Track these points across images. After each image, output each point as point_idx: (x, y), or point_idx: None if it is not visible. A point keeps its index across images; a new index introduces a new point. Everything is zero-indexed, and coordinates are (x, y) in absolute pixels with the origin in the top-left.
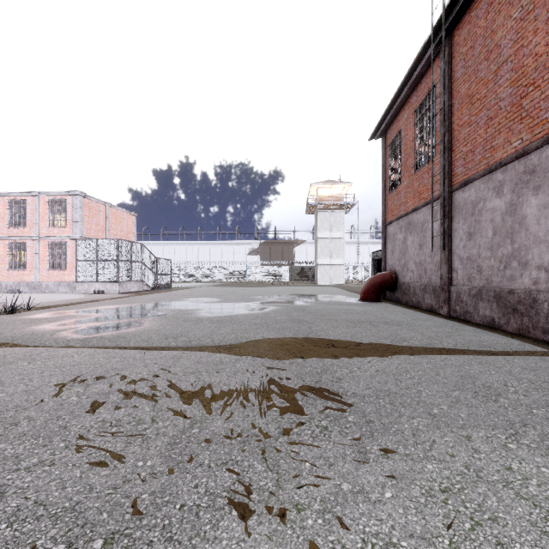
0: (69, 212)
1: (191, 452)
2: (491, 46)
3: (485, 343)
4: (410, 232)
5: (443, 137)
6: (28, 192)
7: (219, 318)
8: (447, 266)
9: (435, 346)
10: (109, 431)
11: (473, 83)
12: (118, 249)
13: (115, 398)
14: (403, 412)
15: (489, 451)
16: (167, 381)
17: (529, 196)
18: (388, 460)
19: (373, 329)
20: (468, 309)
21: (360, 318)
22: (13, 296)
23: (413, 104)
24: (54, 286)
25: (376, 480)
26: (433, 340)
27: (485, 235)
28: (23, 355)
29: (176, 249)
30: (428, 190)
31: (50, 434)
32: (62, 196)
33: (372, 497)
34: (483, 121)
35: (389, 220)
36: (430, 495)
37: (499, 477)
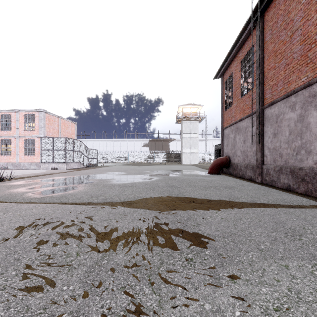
0: (36, 121)
1: (101, 278)
2: (288, 21)
3: (286, 200)
4: (238, 133)
5: (258, 76)
6: (13, 110)
7: (124, 184)
8: (260, 153)
9: (256, 202)
10: (47, 262)
11: (276, 43)
12: (66, 143)
13: (54, 238)
14: (241, 247)
15: (302, 277)
16: (89, 226)
17: (312, 111)
18: (235, 284)
19: (217, 191)
20: (274, 179)
21: (209, 184)
22: (1, 171)
23: (239, 57)
24: (28, 165)
25: (228, 301)
26: (254, 198)
27: (284, 134)
28: (1, 208)
29: (100, 143)
30: (249, 108)
31: (7, 265)
32: (32, 112)
33: (226, 315)
34: (283, 66)
35: (225, 126)
36: (267, 313)
37: (313, 298)
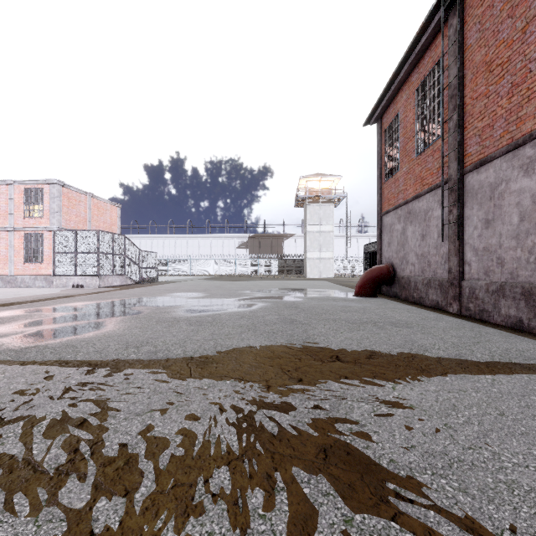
0: (46, 202)
1: None
2: (517, 0)
3: (527, 354)
4: (410, 221)
5: (457, 109)
6: (2, 180)
7: (199, 318)
8: (457, 258)
9: (467, 359)
10: None
11: (491, 47)
12: (99, 241)
13: None
14: (497, 517)
15: None
16: (95, 433)
17: None
18: None
19: (381, 333)
20: (486, 307)
21: (361, 318)
22: None
23: (413, 82)
24: (30, 280)
25: None
26: (461, 350)
27: (508, 222)
28: None
29: (164, 242)
30: (433, 174)
31: None
32: (38, 184)
33: None
34: (505, 89)
35: (386, 210)
36: None
37: None
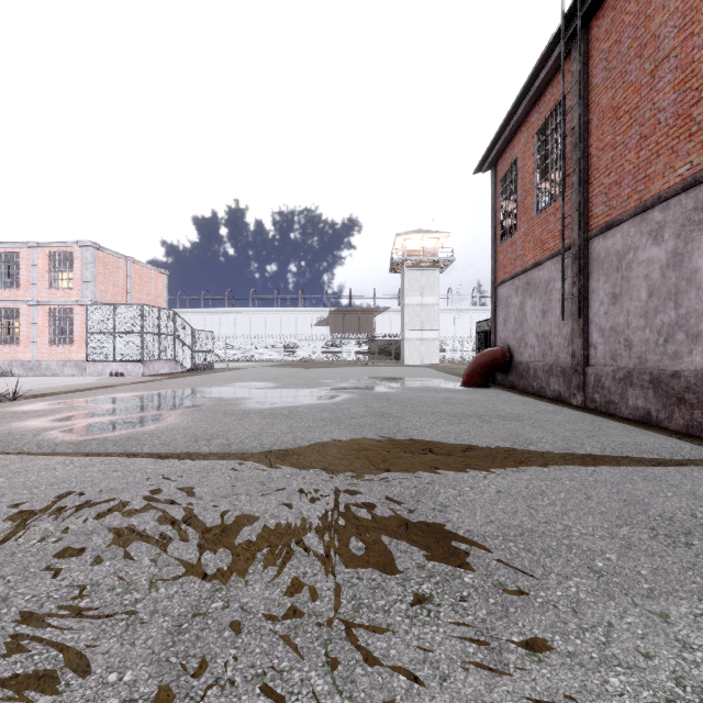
0: (77, 269)
1: (205, 651)
2: (646, 38)
3: (643, 447)
4: (529, 294)
5: (578, 164)
6: (23, 242)
7: (272, 411)
8: (582, 339)
9: (575, 452)
10: (75, 605)
11: (618, 90)
12: (143, 317)
13: (100, 541)
14: (549, 565)
15: None
16: (186, 510)
17: (702, 242)
18: (540, 666)
19: (485, 427)
20: (612, 398)
21: (465, 410)
22: None
23: (533, 123)
24: (57, 367)
25: None
26: (571, 443)
27: (636, 297)
28: None
29: (221, 318)
30: (555, 237)
31: None
32: (68, 247)
33: None
34: (633, 141)
35: (501, 280)
36: None
37: None
